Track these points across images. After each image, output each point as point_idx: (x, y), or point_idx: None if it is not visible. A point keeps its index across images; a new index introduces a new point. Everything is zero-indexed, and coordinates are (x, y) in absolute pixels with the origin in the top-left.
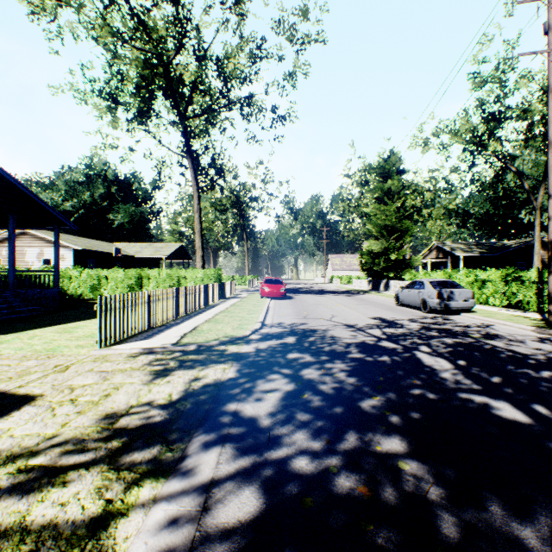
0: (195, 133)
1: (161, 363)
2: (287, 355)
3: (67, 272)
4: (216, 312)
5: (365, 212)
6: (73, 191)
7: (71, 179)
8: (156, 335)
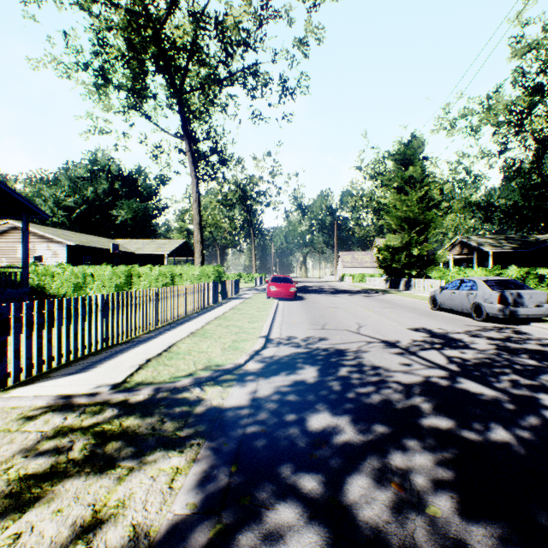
0: (194, 115)
1: (56, 446)
2: (308, 420)
3: (49, 270)
4: (208, 319)
5: (378, 206)
6: (77, 186)
7: (74, 175)
8: (102, 363)
